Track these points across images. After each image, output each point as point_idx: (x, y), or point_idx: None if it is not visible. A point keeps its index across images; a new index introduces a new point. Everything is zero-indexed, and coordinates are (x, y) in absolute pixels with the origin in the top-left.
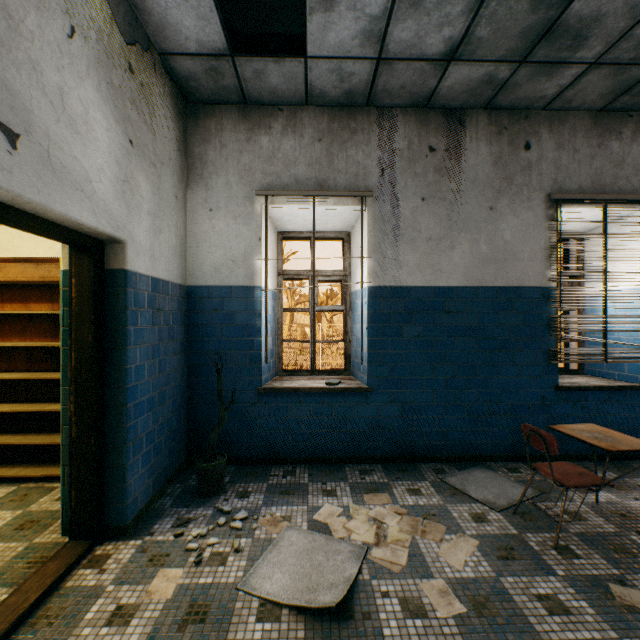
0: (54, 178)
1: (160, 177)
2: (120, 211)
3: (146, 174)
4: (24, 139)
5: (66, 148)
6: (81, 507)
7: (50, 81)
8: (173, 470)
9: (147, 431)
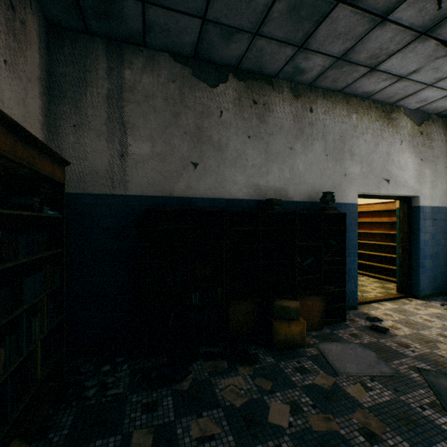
0: (396, 186)
1: (435, 164)
2: (416, 186)
3: (428, 167)
4: (390, 180)
5: (399, 176)
6: (402, 283)
7: (395, 161)
8: (443, 290)
9: (428, 266)
